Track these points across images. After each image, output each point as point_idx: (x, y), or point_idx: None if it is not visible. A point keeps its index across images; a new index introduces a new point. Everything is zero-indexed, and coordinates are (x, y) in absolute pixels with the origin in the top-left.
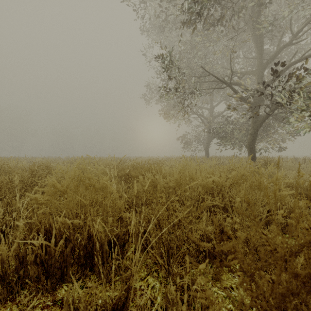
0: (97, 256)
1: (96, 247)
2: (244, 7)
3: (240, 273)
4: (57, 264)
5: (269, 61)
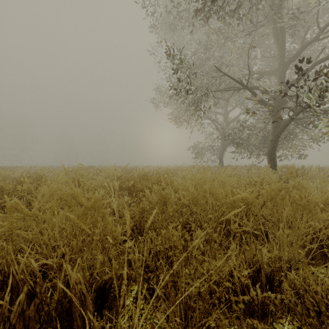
0: (76, 318)
1: (75, 305)
2: None
3: None
4: None
5: (292, 59)
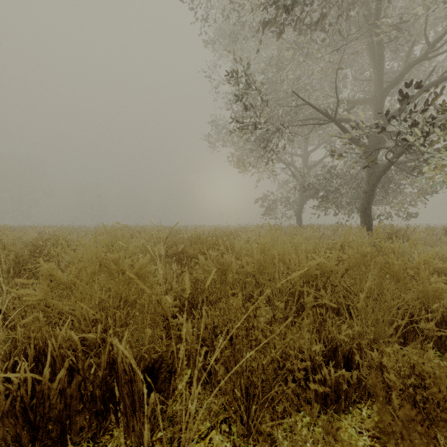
0: (124, 397)
1: (123, 382)
2: (356, 2)
3: (370, 426)
4: (54, 412)
5: (393, 84)
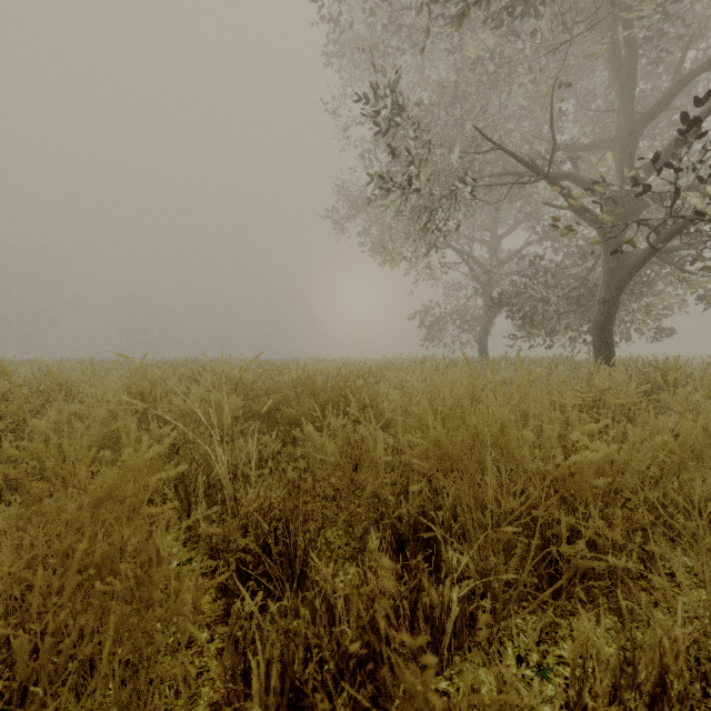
0: None
1: None
2: None
3: None
4: None
5: (653, 113)
